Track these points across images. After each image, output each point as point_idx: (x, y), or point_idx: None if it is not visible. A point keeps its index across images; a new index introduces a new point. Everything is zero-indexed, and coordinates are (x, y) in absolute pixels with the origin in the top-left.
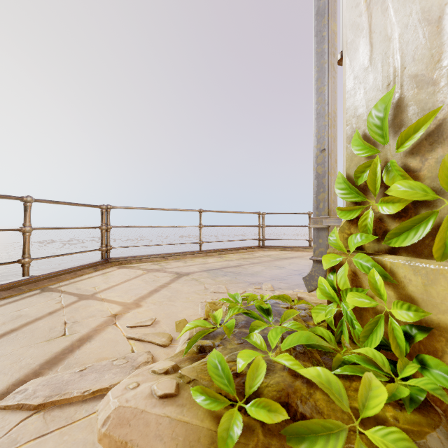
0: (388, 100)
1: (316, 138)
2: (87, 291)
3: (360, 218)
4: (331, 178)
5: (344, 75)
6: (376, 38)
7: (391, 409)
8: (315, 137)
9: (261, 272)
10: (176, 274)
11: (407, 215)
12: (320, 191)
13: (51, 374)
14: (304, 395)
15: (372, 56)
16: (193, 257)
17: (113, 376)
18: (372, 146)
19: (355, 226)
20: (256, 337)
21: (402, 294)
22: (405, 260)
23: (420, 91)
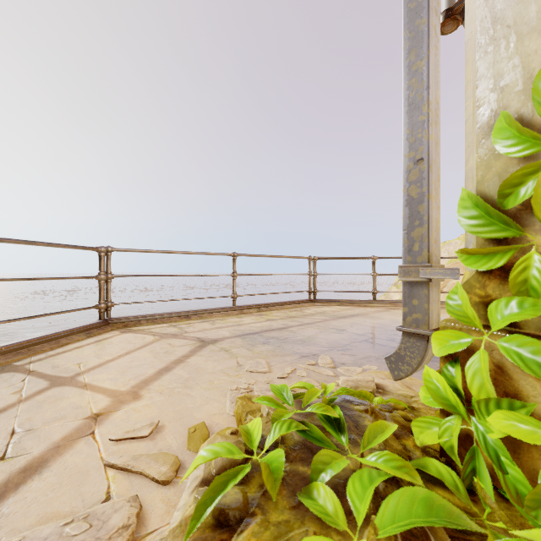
0: None
1: (408, 142)
2: (66, 371)
3: (514, 268)
4: (432, 203)
5: (467, 26)
6: None
7: None
8: (406, 141)
9: (315, 338)
10: (199, 342)
11: None
12: (415, 224)
13: None
14: None
15: None
16: (224, 315)
17: None
18: (540, 136)
19: (498, 283)
20: (325, 496)
21: None
22: None
23: None
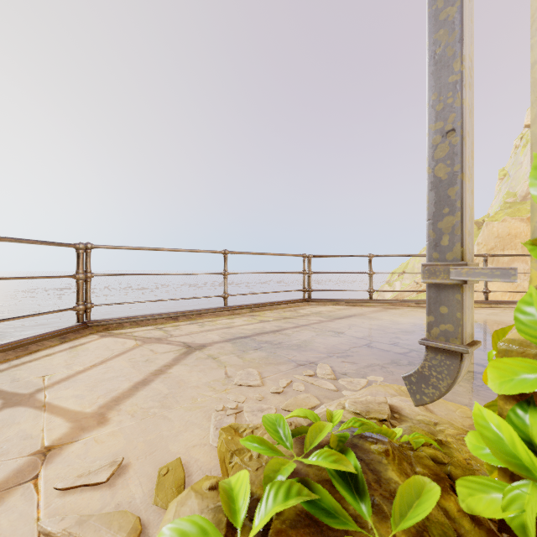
0: None
1: (434, 110)
2: (26, 386)
3: None
4: (466, 186)
5: None
6: None
7: None
8: (431, 109)
9: (311, 342)
10: (185, 347)
11: None
12: (444, 212)
13: None
14: None
15: None
16: (214, 316)
17: None
18: None
19: None
20: None
21: None
22: None
23: None
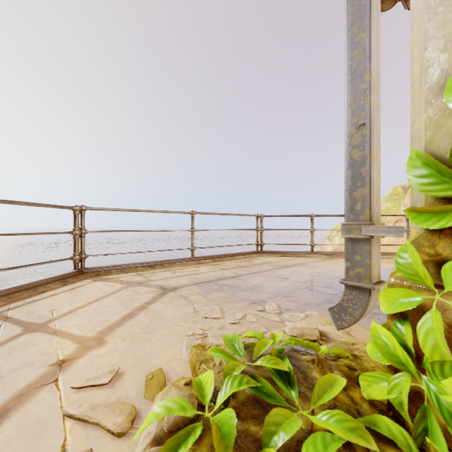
0: None
1: (350, 109)
2: (40, 317)
3: None
4: (374, 166)
5: None
6: None
7: None
8: (348, 108)
9: (262, 285)
10: (161, 289)
11: None
12: (357, 185)
13: None
14: None
15: None
16: (184, 265)
17: None
18: None
19: (449, 242)
20: None
21: None
22: None
23: None
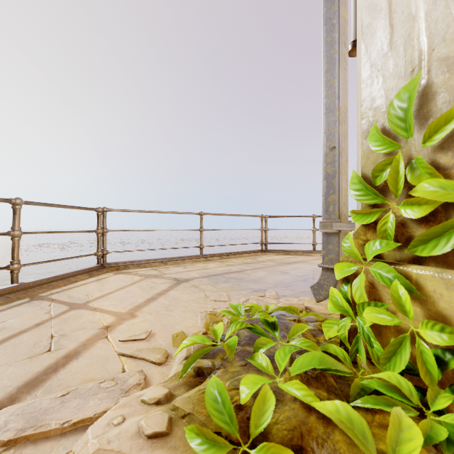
0: (412, 88)
1: (326, 135)
2: (79, 299)
3: (379, 222)
4: (342, 178)
5: (358, 64)
6: (398, 18)
7: (425, 453)
8: (324, 134)
9: (264, 278)
10: (175, 280)
11: (436, 220)
12: (330, 192)
13: (29, 399)
14: (320, 436)
15: (392, 39)
16: (193, 261)
17: (98, 403)
18: (393, 141)
19: (373, 231)
20: (262, 358)
21: (431, 311)
22: (435, 271)
23: (452, 75)
